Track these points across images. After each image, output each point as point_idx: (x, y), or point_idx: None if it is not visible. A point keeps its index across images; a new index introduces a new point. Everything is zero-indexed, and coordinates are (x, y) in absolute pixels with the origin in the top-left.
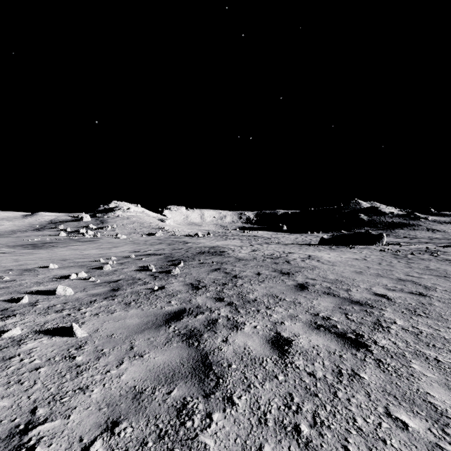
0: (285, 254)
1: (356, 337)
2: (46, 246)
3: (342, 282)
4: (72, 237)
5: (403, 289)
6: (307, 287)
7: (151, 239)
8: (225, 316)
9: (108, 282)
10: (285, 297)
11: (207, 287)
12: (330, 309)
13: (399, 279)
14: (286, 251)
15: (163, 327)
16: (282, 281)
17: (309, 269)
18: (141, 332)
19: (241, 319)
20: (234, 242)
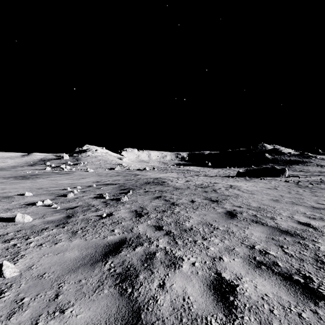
0: (211, 184)
1: (305, 280)
2: (32, 178)
3: (265, 209)
4: (54, 171)
5: (322, 217)
6: (236, 214)
7: (112, 172)
8: (163, 249)
9: (67, 208)
10: (218, 226)
11: (149, 214)
12: (264, 240)
13: (313, 207)
14: (212, 182)
15: (100, 263)
16: (213, 208)
17: (233, 197)
18: (75, 271)
19: (179, 253)
20: (172, 174)
